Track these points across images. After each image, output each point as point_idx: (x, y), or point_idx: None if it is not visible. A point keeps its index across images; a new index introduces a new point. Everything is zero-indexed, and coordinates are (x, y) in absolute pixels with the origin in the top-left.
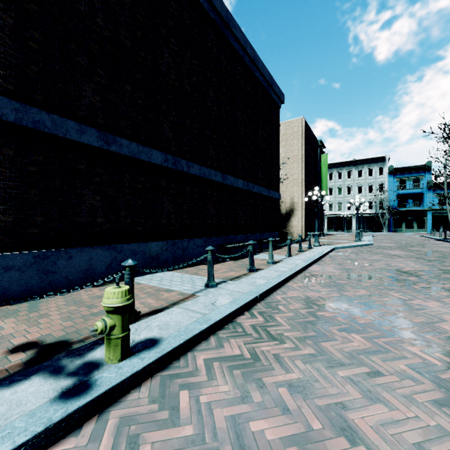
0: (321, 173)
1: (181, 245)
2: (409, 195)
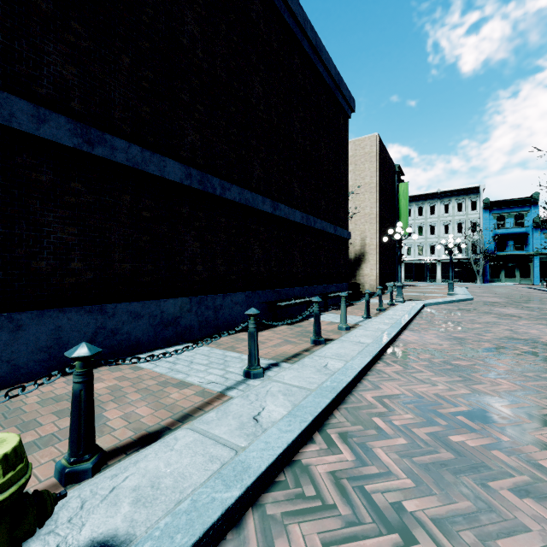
0: (399, 207)
1: (211, 303)
2: (510, 236)
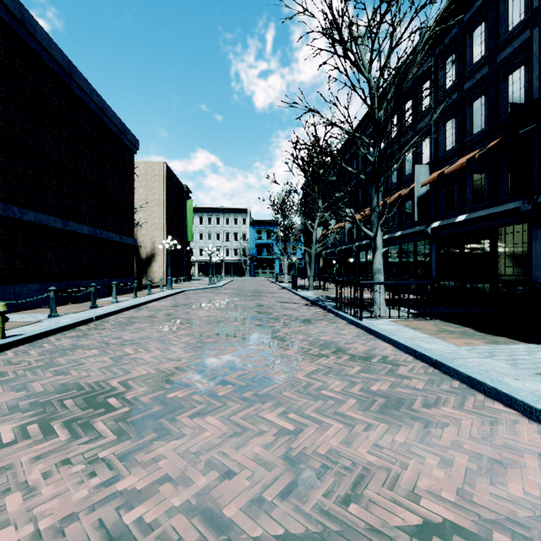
0: (187, 218)
1: (13, 290)
2: (264, 245)
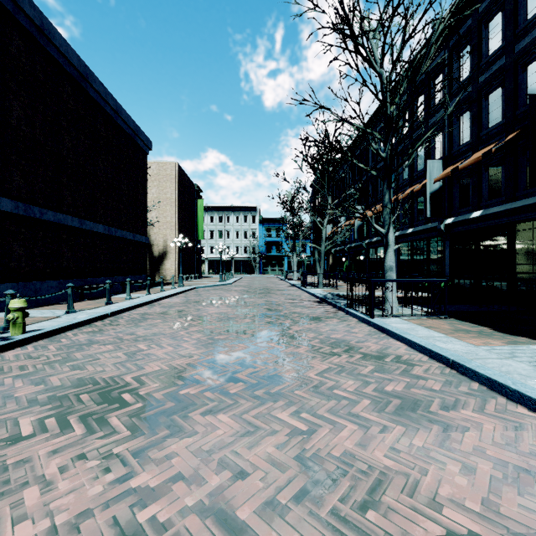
0: (198, 217)
1: (33, 287)
2: (273, 243)
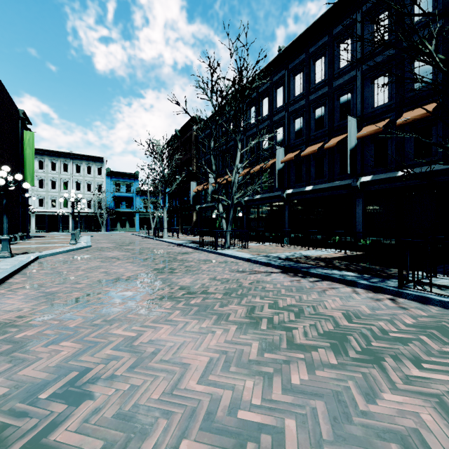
0: (25, 155)
1: None
2: (123, 198)
